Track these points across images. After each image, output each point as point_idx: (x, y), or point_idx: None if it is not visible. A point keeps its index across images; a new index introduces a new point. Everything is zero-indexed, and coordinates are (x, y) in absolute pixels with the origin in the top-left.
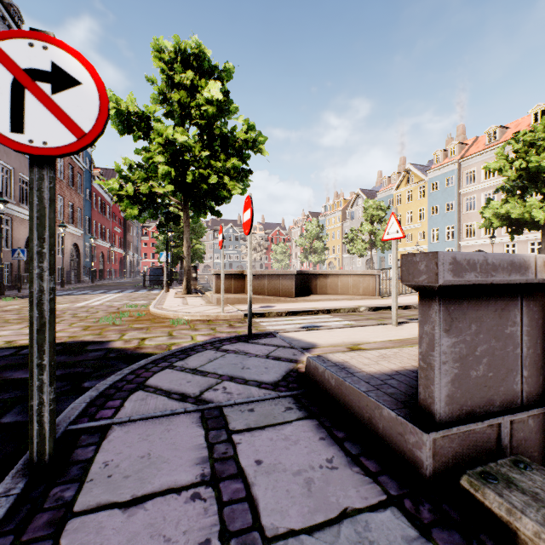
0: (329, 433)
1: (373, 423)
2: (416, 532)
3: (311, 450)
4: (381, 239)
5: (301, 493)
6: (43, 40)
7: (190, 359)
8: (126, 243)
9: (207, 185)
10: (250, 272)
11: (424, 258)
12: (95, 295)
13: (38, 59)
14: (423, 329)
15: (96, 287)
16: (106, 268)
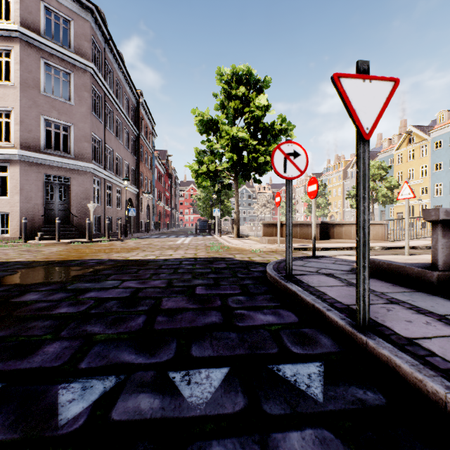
0: (388, 281)
1: (409, 276)
2: (431, 295)
3: (383, 283)
4: (382, 195)
5: (386, 288)
6: (291, 143)
7: (293, 263)
8: (171, 203)
9: (256, 163)
10: (314, 220)
11: (433, 210)
12: (176, 238)
13: (290, 149)
14: (433, 237)
15: (165, 234)
16: (161, 221)
